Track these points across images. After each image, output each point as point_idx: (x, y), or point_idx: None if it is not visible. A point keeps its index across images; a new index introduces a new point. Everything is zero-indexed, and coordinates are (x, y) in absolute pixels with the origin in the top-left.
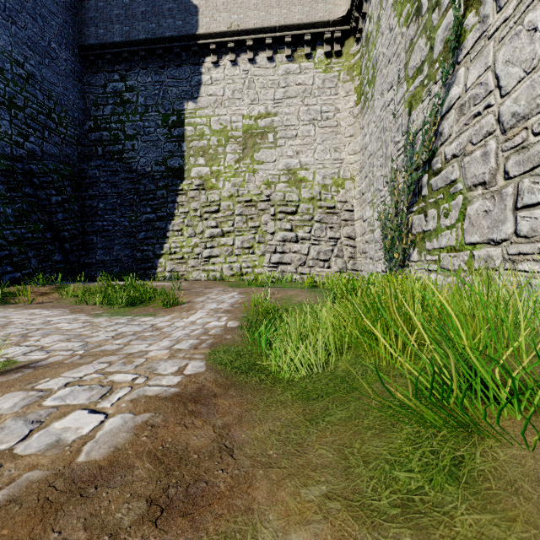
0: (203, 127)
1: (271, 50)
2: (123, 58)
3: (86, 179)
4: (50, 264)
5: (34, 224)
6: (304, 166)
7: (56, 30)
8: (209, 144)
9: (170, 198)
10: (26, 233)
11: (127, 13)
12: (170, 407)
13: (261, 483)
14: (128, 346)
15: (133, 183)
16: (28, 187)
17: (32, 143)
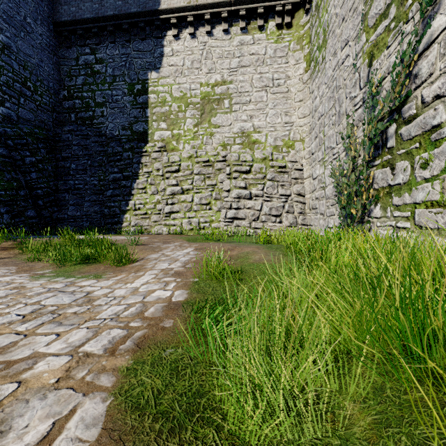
0: (165, 95)
1: (226, 23)
2: (93, 33)
3: (60, 142)
4: (23, 219)
5: (7, 182)
6: (257, 129)
7: (31, 7)
8: (170, 110)
9: (135, 159)
10: None
11: None
12: None
13: None
14: (28, 338)
15: (102, 146)
16: (2, 148)
17: (8, 108)
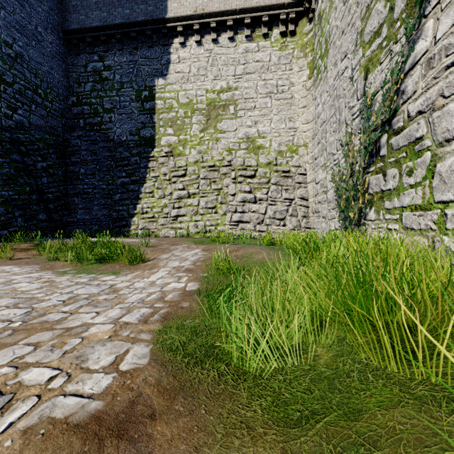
0: (172, 101)
1: (232, 31)
2: (101, 41)
3: (69, 147)
4: (35, 222)
5: (20, 186)
6: (261, 135)
7: (42, 16)
8: (177, 116)
9: (143, 164)
10: (13, 195)
11: (105, 1)
12: (75, 453)
13: None
14: (74, 315)
15: (110, 151)
16: (15, 154)
17: (20, 115)
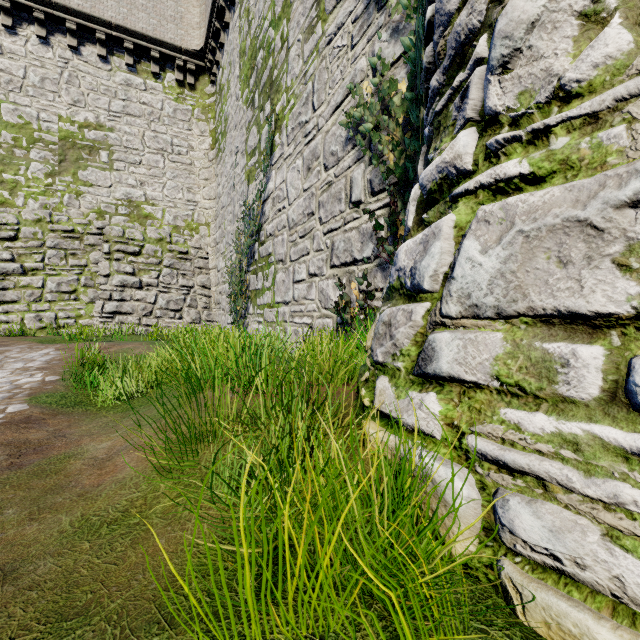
0: None
1: (104, 47)
2: None
3: None
4: None
5: None
6: (150, 201)
7: None
8: None
9: None
10: None
11: None
12: (3, 427)
13: (87, 439)
14: None
15: None
16: None
17: None
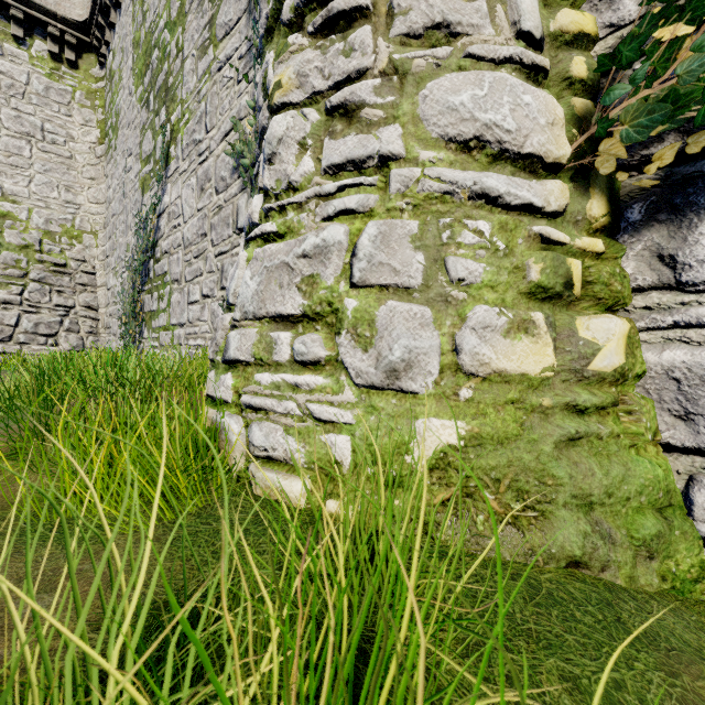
0: None
1: None
2: None
3: None
4: None
5: None
6: (10, 196)
7: None
8: None
9: None
10: None
11: None
12: None
13: None
14: None
15: None
16: None
17: None
